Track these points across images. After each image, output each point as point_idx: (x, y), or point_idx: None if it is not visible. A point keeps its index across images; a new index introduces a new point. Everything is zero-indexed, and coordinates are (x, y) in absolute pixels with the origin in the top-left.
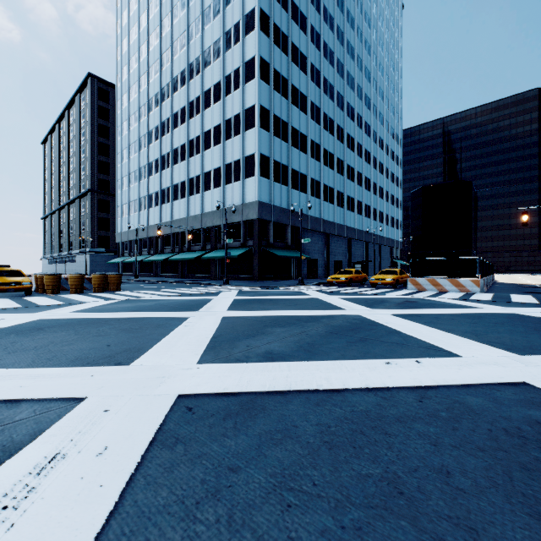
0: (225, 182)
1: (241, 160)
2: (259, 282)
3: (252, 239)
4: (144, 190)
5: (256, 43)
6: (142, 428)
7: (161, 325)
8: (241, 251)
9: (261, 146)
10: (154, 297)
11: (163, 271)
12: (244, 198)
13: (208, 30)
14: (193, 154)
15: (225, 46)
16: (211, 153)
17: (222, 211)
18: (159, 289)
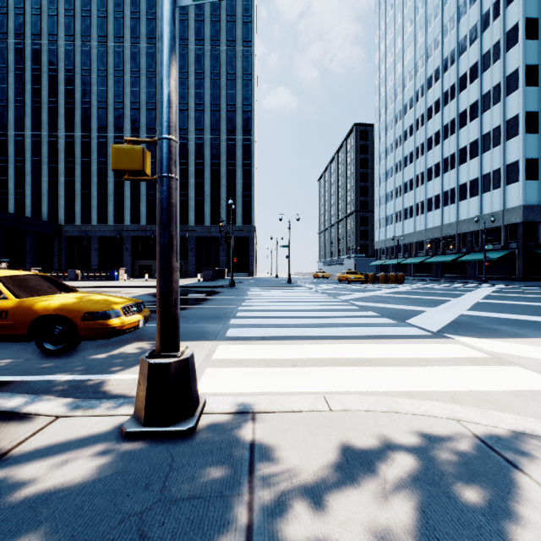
0: (482, 191)
1: (501, 169)
2: (522, 282)
3: (514, 242)
4: (399, 206)
5: (520, 55)
6: (471, 302)
7: (455, 294)
8: (501, 254)
9: (526, 151)
10: (434, 287)
11: (416, 272)
12: (505, 203)
13: (463, 58)
14: (447, 170)
15: (482, 68)
16: (467, 167)
17: (479, 218)
18: (429, 284)
